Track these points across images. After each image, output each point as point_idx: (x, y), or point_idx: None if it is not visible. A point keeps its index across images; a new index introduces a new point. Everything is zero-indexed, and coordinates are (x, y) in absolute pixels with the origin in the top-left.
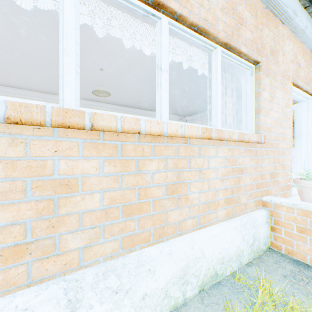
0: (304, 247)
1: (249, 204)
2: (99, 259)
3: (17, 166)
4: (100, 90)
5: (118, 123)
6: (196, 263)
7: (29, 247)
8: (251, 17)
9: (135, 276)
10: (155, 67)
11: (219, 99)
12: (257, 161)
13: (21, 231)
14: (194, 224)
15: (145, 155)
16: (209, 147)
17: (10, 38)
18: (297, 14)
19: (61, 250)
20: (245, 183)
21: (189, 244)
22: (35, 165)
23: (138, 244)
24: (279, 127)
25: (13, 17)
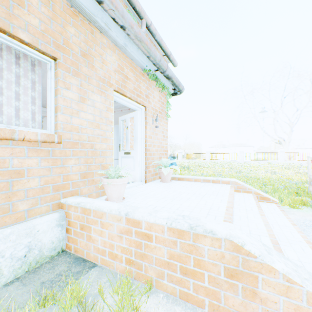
0: (83, 243)
1: (37, 210)
2: None
3: None
4: None
5: None
6: None
7: None
8: (43, 5)
9: None
10: None
11: None
12: (55, 161)
13: None
14: None
15: None
16: None
17: None
18: (112, 29)
19: None
20: (30, 187)
21: None
22: None
23: None
24: (98, 129)
25: None
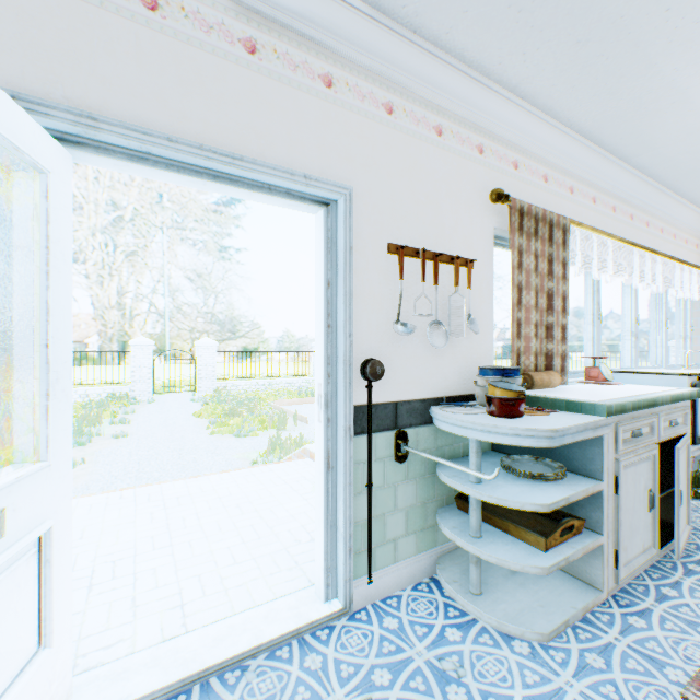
0: None
1: None
2: None
3: None
4: None
5: None
6: None
7: None
8: None
9: None
10: None
11: None
12: None
13: None
14: None
15: None
16: None
17: None
18: None
19: None
20: None
21: None
22: None
23: None
24: None
25: None
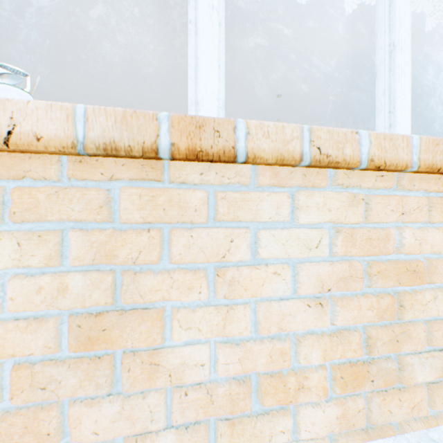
0: None
1: None
2: None
3: (356, 238)
4: None
5: None
6: None
7: (368, 370)
8: None
9: None
10: (371, 75)
11: None
12: None
13: (359, 343)
14: None
15: None
16: None
17: (180, 76)
18: None
19: (406, 383)
20: None
21: None
22: (375, 236)
23: None
24: None
25: None
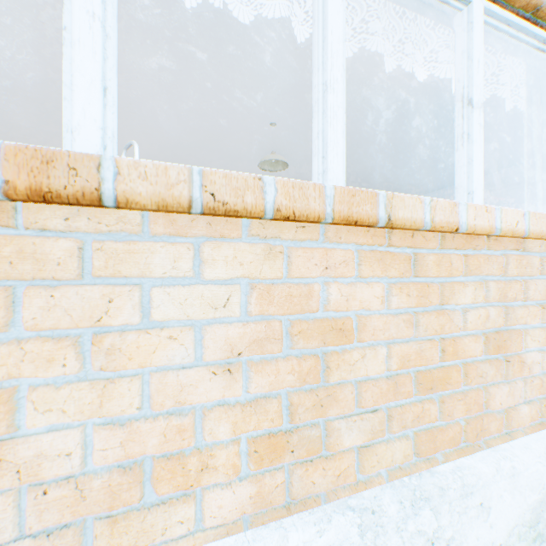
0: None
1: None
2: (379, 470)
3: (274, 295)
4: (270, 160)
5: (425, 213)
6: None
7: (289, 440)
8: None
9: (458, 515)
10: (371, 110)
11: None
12: None
13: (278, 411)
14: (533, 417)
15: (452, 274)
16: None
17: (145, 88)
18: None
19: (332, 450)
20: None
21: (544, 459)
22: (297, 292)
23: (442, 449)
24: None
25: (158, 52)
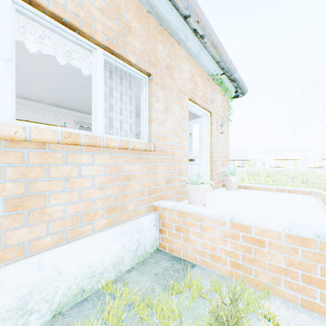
0: (179, 244)
1: (139, 211)
2: None
3: None
4: None
5: None
6: (48, 286)
7: None
8: (142, 29)
9: None
10: (60, 59)
11: (100, 104)
12: (150, 168)
13: None
14: (57, 241)
15: None
16: (81, 154)
17: None
18: (189, 39)
19: None
20: (135, 190)
21: (36, 266)
22: None
23: None
24: (176, 137)
25: None
